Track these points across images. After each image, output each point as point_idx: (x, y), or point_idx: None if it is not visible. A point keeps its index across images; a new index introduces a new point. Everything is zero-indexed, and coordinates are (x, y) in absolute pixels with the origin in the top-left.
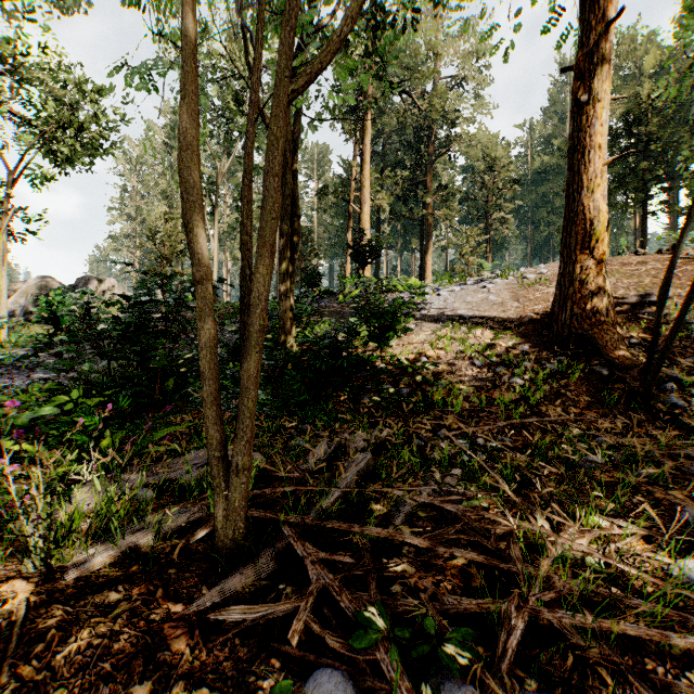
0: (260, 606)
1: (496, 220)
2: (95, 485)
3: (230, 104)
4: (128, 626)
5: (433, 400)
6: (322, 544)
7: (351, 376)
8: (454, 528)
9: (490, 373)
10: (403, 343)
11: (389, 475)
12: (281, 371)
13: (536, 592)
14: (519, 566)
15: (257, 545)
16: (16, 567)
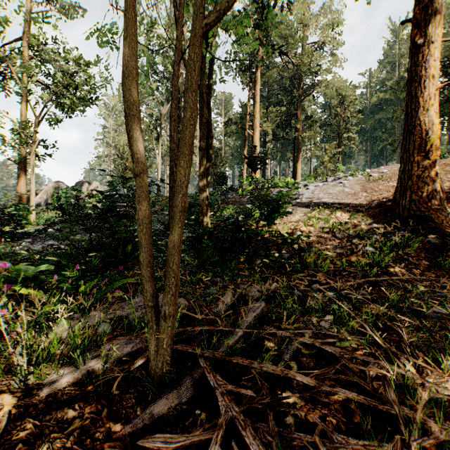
0: (179, 435)
1: (345, 139)
2: (64, 324)
3: (168, 68)
4: (77, 442)
5: (306, 262)
6: (229, 374)
7: (248, 245)
8: (334, 368)
9: (348, 243)
10: (284, 221)
11: (277, 318)
12: (200, 240)
13: (415, 436)
14: (397, 409)
15: (180, 373)
16: (5, 385)
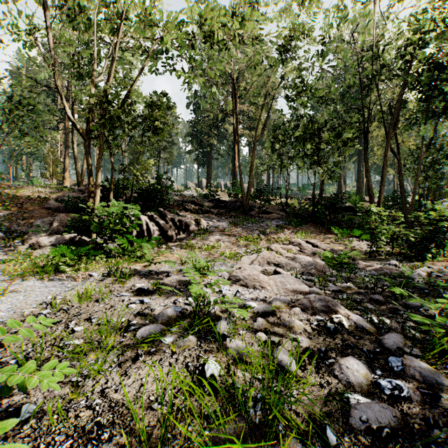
0: None
1: None
2: None
3: None
4: None
5: None
6: None
7: None
8: None
9: None
10: None
11: None
12: None
13: None
14: None
15: None
16: None
